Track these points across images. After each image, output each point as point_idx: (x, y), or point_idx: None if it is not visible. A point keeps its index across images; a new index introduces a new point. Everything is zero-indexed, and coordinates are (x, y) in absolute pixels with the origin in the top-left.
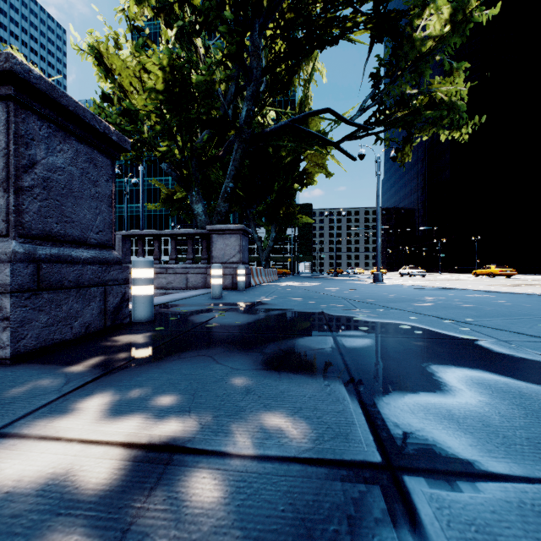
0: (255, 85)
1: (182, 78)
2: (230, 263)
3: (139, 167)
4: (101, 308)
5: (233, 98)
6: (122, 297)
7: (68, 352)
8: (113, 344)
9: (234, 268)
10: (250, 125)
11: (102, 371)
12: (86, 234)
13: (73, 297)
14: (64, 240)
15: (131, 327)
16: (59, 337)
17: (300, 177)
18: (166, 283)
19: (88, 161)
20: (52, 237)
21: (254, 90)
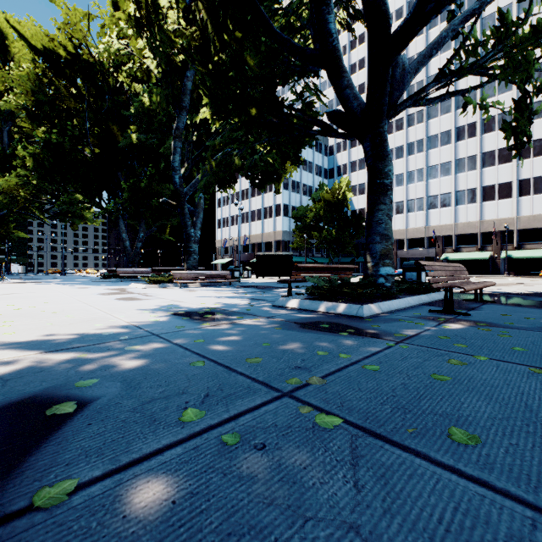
0: None
1: None
2: None
3: None
4: None
5: None
6: None
7: None
8: None
9: None
10: None
11: None
12: None
13: None
14: None
15: None
16: None
17: None
18: None
19: None
20: None
21: None
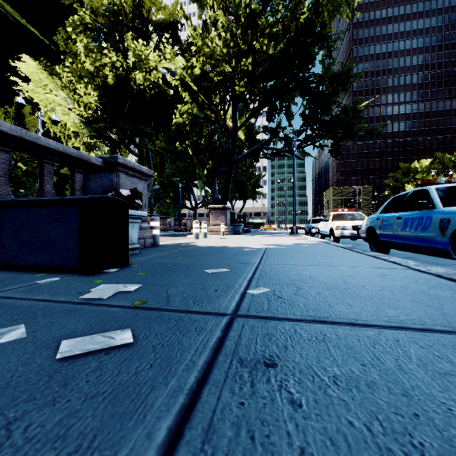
0: None
1: None
2: None
3: None
4: None
5: None
6: None
7: None
8: None
9: None
10: None
11: None
12: None
13: None
14: None
15: None
16: None
17: None
18: None
19: None
20: None
21: None
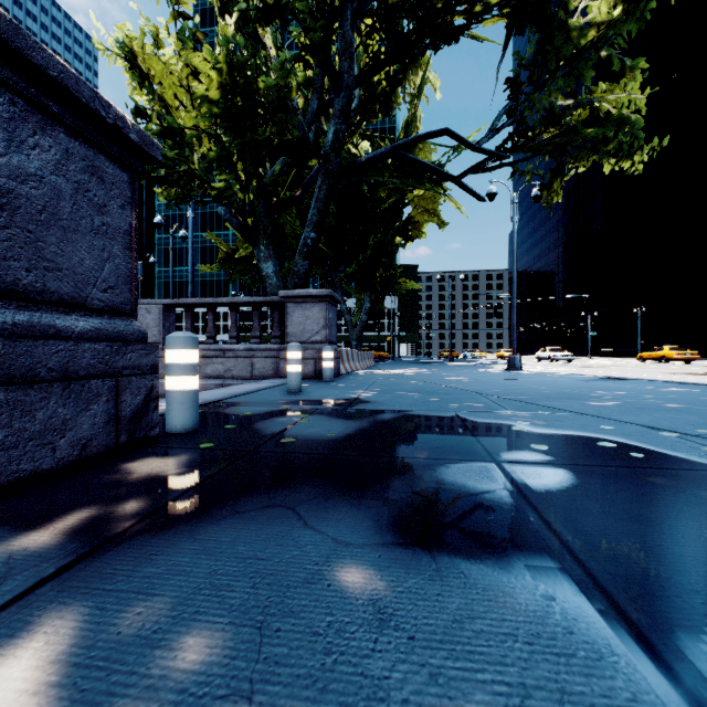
0: (346, 96)
1: (245, 82)
2: (312, 342)
3: (188, 213)
4: (110, 413)
5: (315, 118)
6: (148, 394)
7: (38, 497)
8: (124, 478)
9: (317, 350)
10: (339, 152)
11: (83, 546)
12: (85, 291)
13: (58, 397)
14: (43, 299)
15: (162, 442)
16: (29, 467)
17: (403, 227)
18: (224, 371)
19: (88, 171)
20: (19, 293)
21: (345, 102)
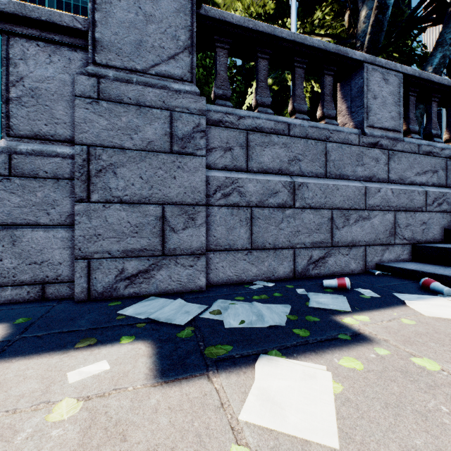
0: None
1: None
2: None
3: None
4: None
5: None
6: None
7: None
8: None
9: None
10: None
11: None
12: None
13: None
14: None
15: None
16: None
17: None
18: None
19: None
20: None
21: None
